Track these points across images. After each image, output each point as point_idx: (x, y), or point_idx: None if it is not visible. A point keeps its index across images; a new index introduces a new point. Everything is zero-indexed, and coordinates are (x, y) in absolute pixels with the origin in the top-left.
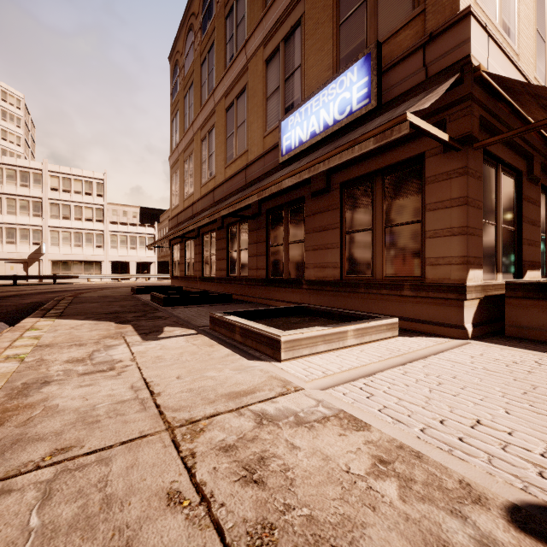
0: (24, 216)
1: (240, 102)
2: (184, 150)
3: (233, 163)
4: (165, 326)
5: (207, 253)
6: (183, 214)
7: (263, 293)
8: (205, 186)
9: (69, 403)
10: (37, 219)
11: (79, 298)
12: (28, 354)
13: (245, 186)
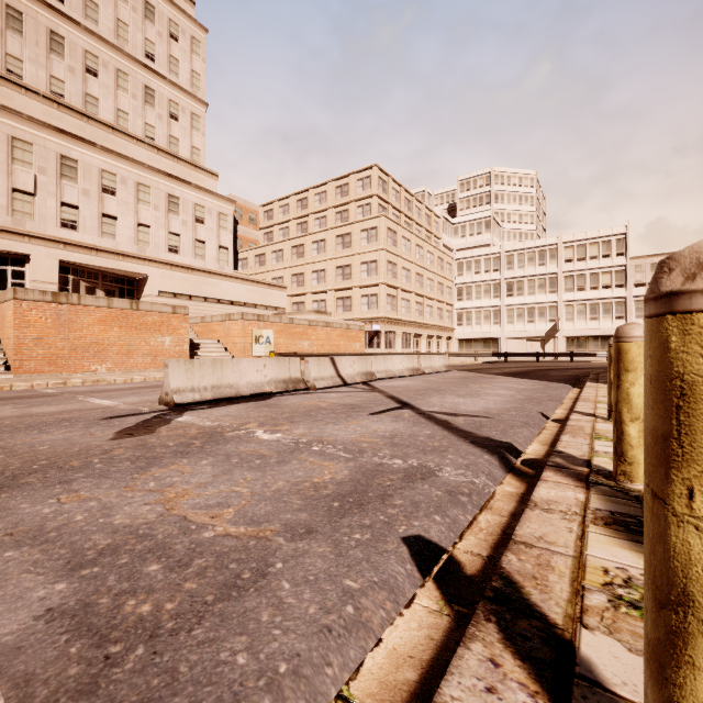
0: (541, 295)
1: None
2: None
3: None
4: None
5: None
6: None
7: None
8: None
9: None
10: (552, 295)
11: None
12: None
13: None
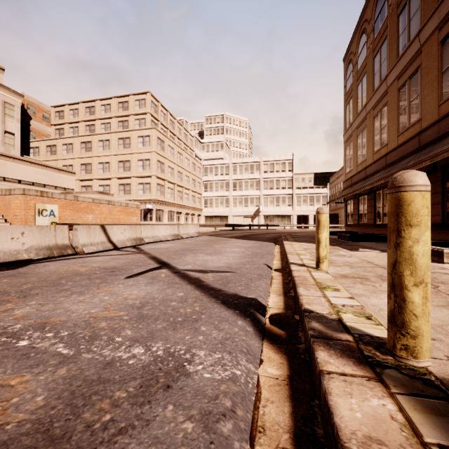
0: (251, 190)
1: (413, 81)
2: (357, 127)
3: (406, 131)
4: (358, 248)
5: (379, 205)
6: (356, 176)
7: (438, 236)
8: (377, 153)
9: (338, 260)
10: (257, 191)
11: (293, 236)
12: (304, 250)
13: (418, 149)
